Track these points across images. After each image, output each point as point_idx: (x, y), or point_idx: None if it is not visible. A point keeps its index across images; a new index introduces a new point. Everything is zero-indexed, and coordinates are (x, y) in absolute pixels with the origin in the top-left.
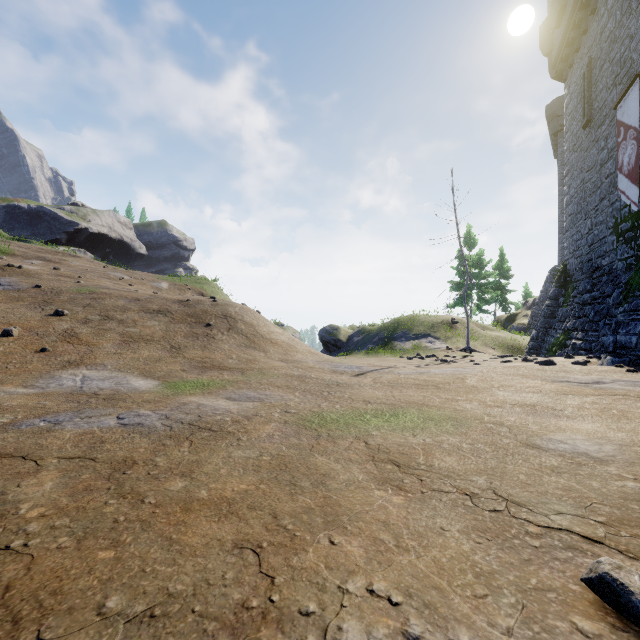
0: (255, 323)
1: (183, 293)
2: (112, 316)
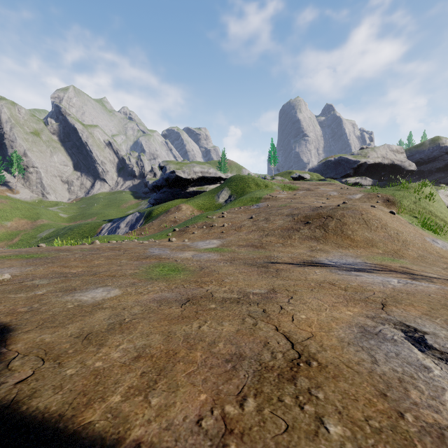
0: (350, 221)
1: (369, 200)
2: (269, 218)
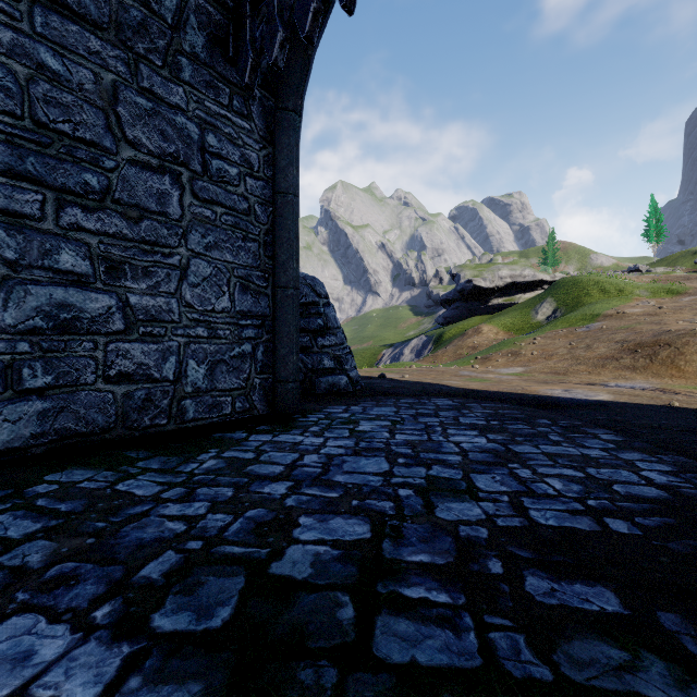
0: (691, 350)
1: None
2: (591, 345)
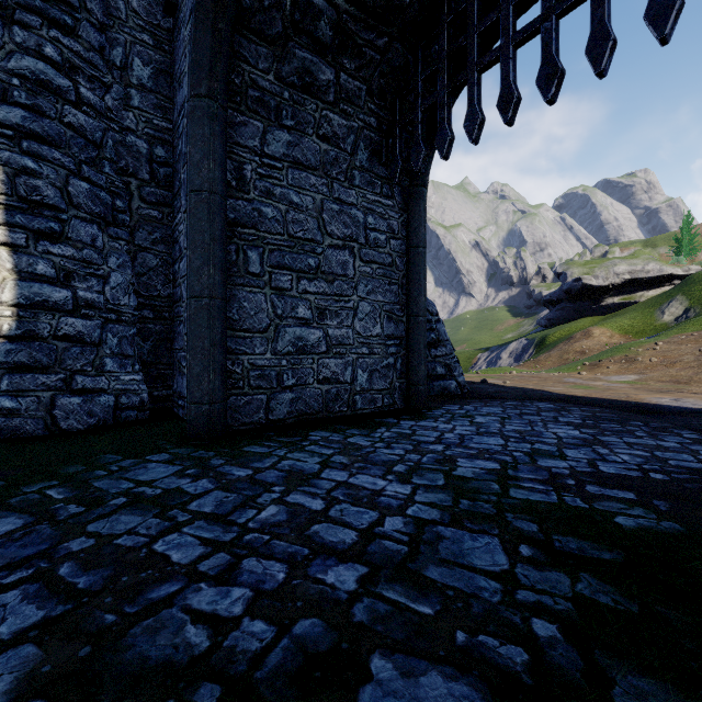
0: None
1: None
2: None
